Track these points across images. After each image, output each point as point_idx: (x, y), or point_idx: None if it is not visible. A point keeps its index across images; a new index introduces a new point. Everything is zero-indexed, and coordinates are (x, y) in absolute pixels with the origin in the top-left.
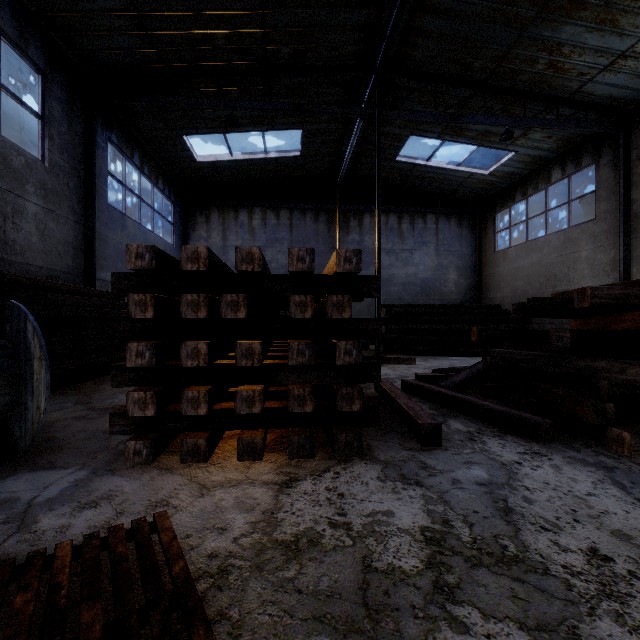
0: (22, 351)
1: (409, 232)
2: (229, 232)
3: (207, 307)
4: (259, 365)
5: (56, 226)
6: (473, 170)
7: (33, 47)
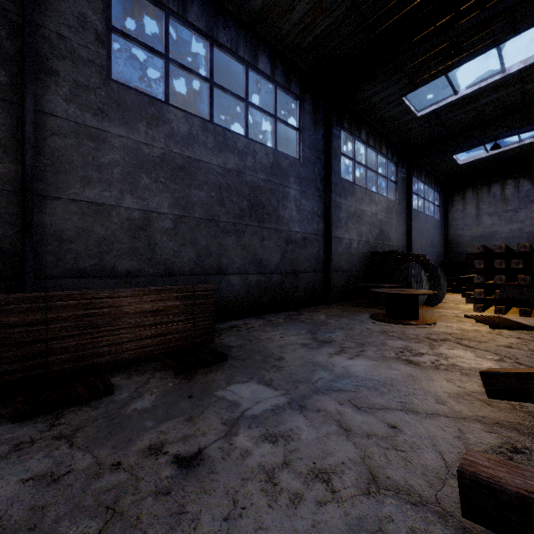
0: (435, 277)
1: None
2: (482, 203)
3: (505, 264)
4: (528, 284)
5: (399, 227)
6: None
7: (394, 156)
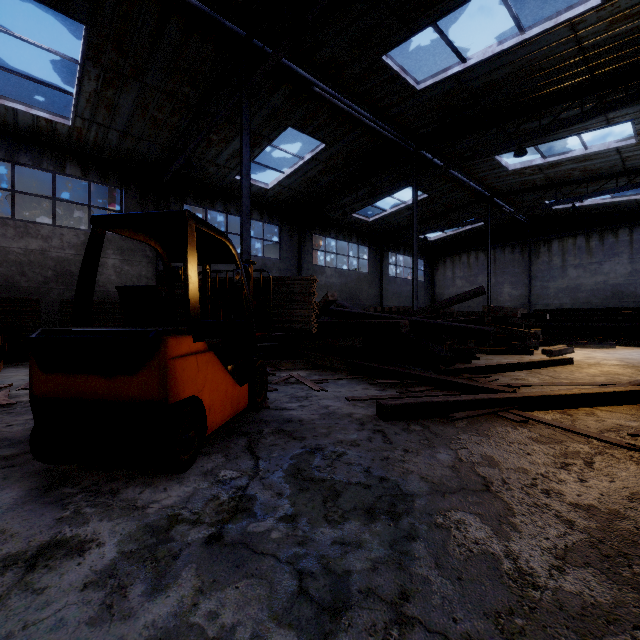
0: None
1: (598, 248)
2: (456, 269)
3: None
4: None
5: (371, 291)
6: (632, 197)
7: (365, 241)
